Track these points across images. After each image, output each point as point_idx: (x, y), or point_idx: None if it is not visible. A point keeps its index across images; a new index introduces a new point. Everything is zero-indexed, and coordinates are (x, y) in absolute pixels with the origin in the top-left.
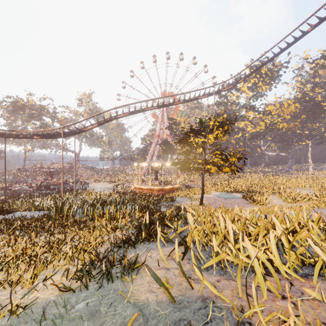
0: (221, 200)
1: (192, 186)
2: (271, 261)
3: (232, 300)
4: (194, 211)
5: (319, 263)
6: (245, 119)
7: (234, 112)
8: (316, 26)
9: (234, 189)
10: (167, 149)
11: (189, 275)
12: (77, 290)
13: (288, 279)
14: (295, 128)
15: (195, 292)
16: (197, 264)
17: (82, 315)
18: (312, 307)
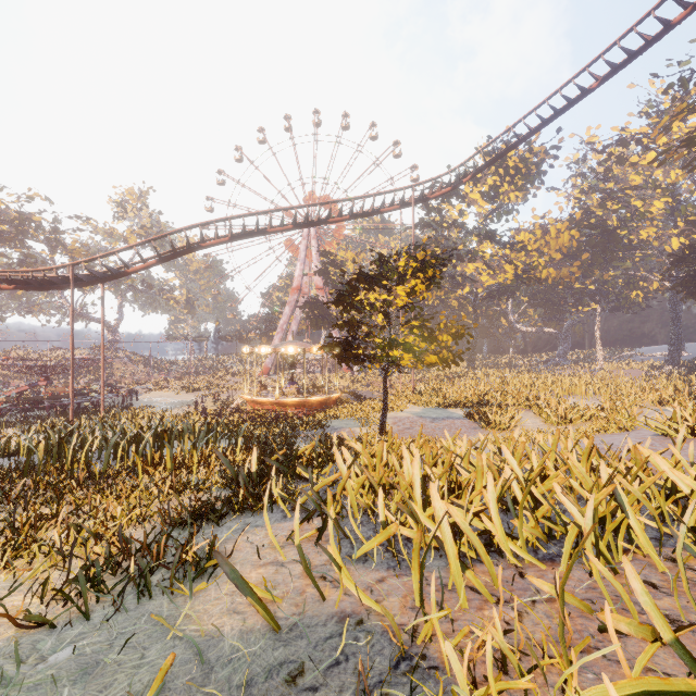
0: (424, 424)
1: (369, 395)
2: (491, 534)
3: (400, 614)
4: (366, 446)
5: (573, 531)
6: (476, 259)
7: (455, 244)
8: (605, 79)
9: (451, 401)
10: (317, 318)
11: (325, 574)
12: (63, 622)
13: (517, 567)
14: (571, 279)
15: (329, 606)
16: (341, 549)
17: (61, 674)
18: (548, 615)
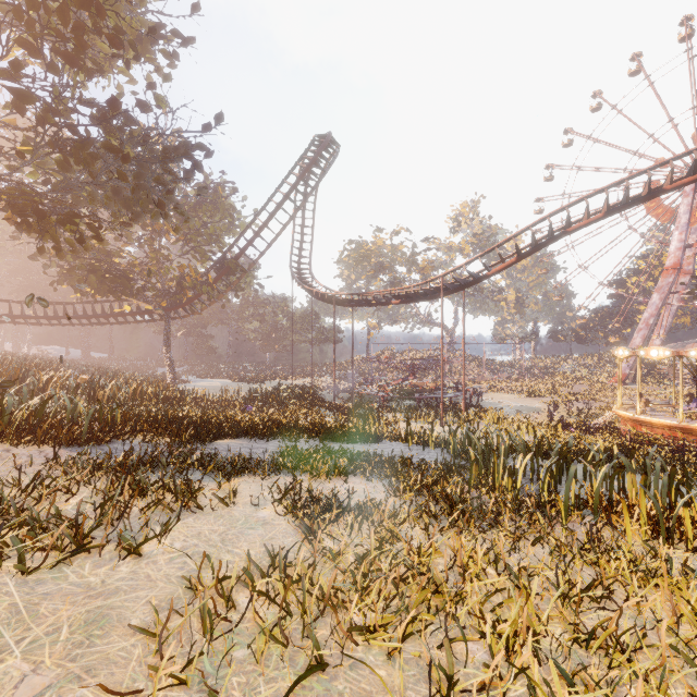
0: None
1: None
2: None
3: None
4: None
5: None
6: None
7: None
8: None
9: None
10: None
11: None
12: None
13: None
14: None
15: None
16: None
17: None
18: None
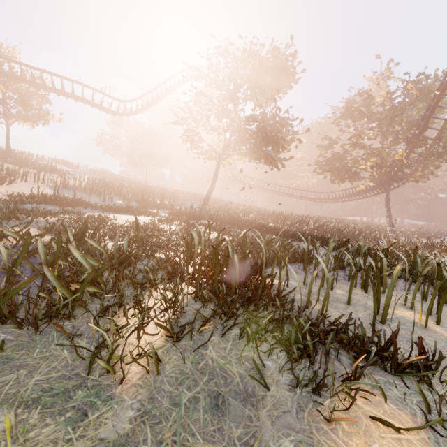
0: None
1: None
2: None
3: None
4: None
5: None
6: None
7: None
8: None
9: None
10: None
11: None
12: None
13: None
14: None
15: None
16: None
17: None
18: None
